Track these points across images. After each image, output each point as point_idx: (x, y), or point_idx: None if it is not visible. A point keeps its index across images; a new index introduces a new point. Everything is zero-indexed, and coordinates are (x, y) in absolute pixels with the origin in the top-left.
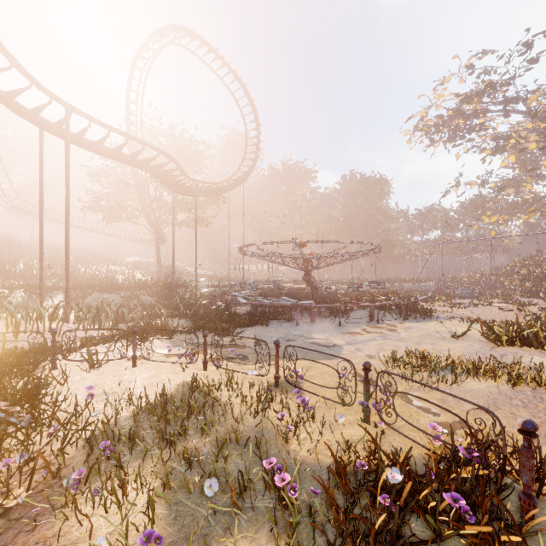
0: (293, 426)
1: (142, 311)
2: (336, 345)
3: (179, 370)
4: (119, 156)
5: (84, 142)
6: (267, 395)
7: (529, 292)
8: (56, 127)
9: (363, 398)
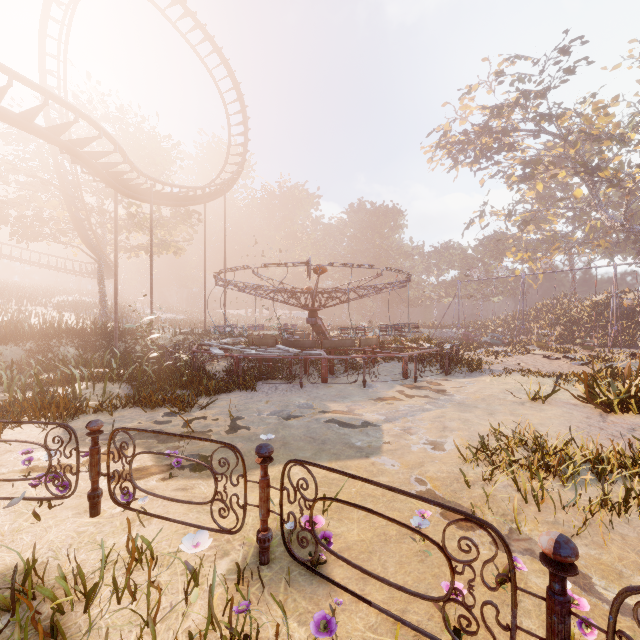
0: None
1: (48, 372)
2: (369, 423)
3: (26, 519)
4: None
5: None
6: None
7: (560, 337)
8: None
9: None
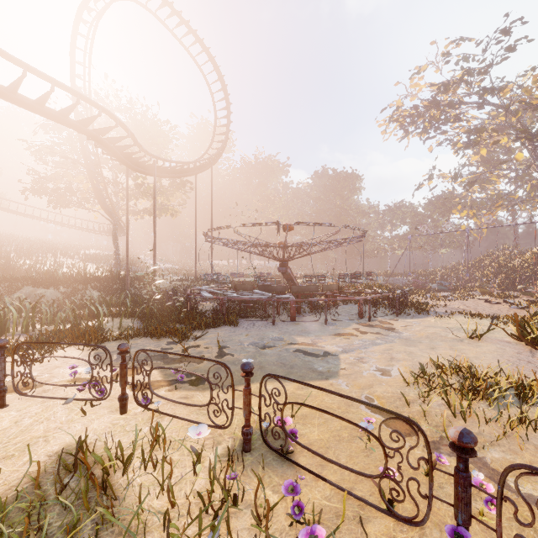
0: None
1: (79, 309)
2: (329, 353)
3: (76, 413)
4: (43, 109)
5: None
6: (223, 503)
7: (502, 284)
8: None
9: (456, 520)
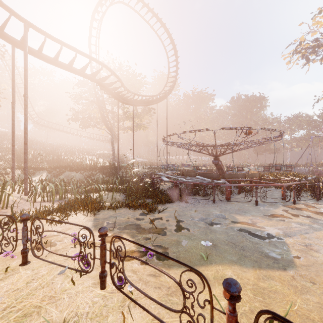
0: None
1: (91, 186)
2: (273, 236)
3: (68, 281)
4: (72, 68)
5: (43, 56)
6: None
7: None
8: (20, 41)
9: None
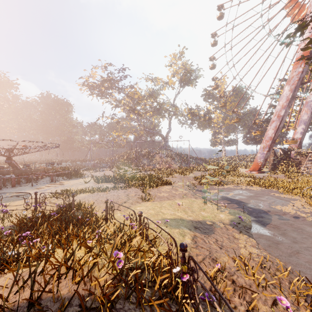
0: (1, 219)
1: None
2: (28, 194)
3: None
4: None
5: None
6: None
7: (126, 164)
8: None
9: (35, 204)
